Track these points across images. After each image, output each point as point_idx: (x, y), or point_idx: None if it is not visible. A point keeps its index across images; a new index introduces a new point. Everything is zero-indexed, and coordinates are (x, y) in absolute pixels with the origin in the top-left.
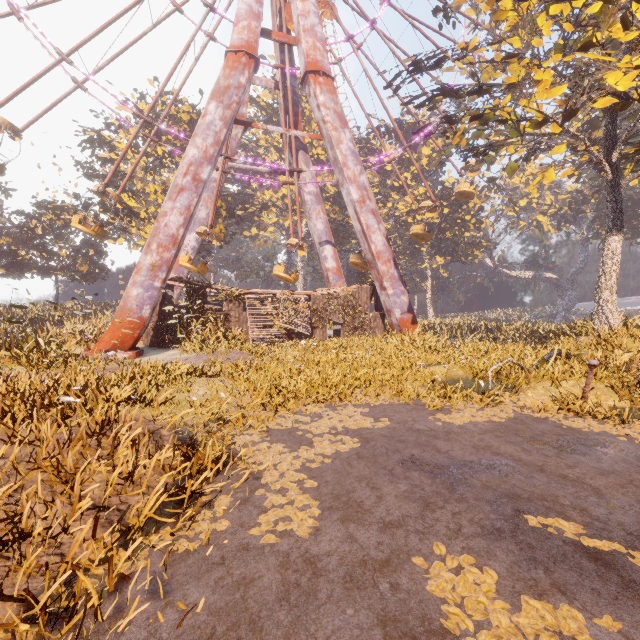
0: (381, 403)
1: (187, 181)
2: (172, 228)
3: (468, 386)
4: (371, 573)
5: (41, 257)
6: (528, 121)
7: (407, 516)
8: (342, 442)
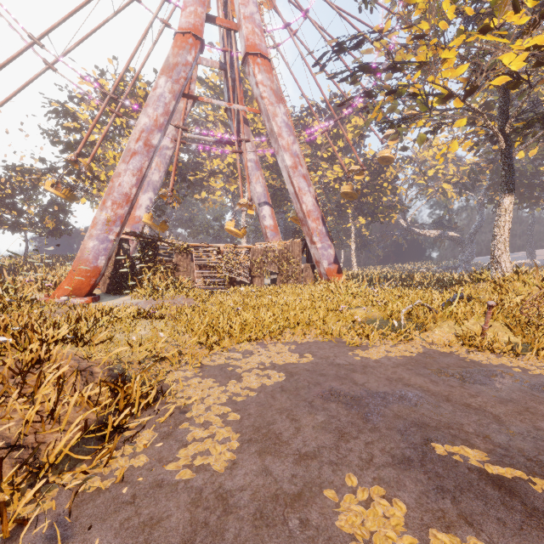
0: (307, 341)
1: (139, 146)
2: (125, 187)
3: (384, 325)
4: (282, 508)
5: (11, 215)
6: (435, 97)
7: (322, 447)
8: (268, 376)
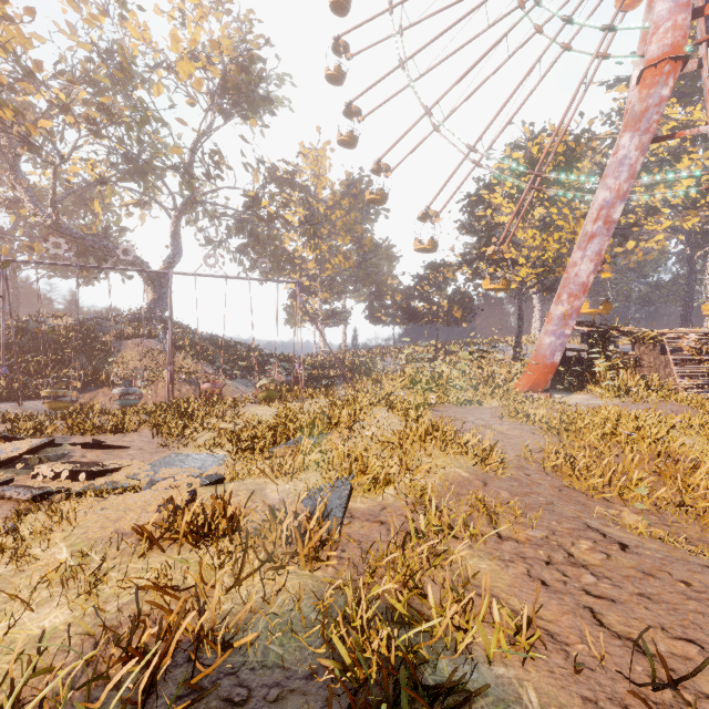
0: None
1: (597, 227)
2: (582, 277)
3: None
4: None
5: (428, 308)
6: None
7: None
8: None
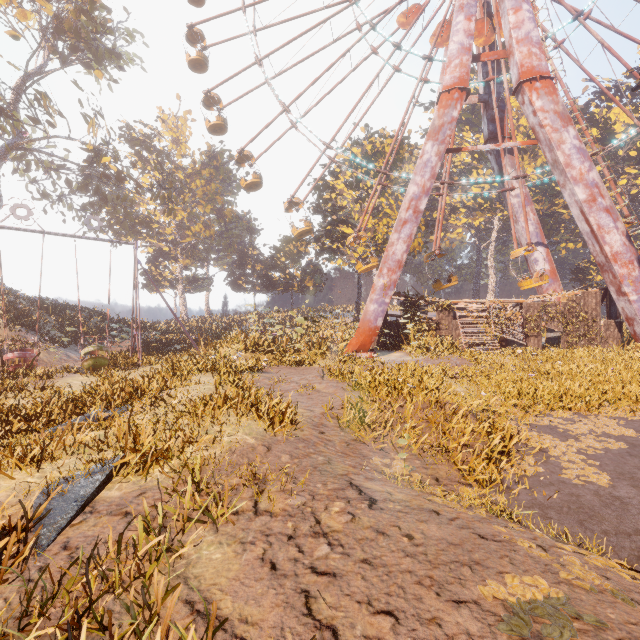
0: (638, 419)
1: (409, 215)
2: (398, 255)
3: None
4: None
5: (284, 278)
6: None
7: None
8: (608, 442)
